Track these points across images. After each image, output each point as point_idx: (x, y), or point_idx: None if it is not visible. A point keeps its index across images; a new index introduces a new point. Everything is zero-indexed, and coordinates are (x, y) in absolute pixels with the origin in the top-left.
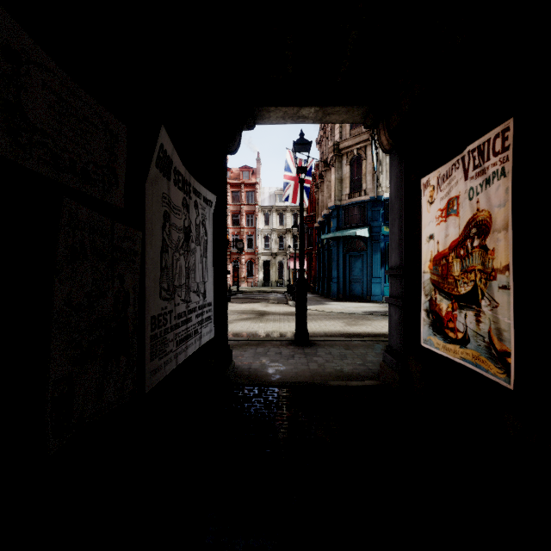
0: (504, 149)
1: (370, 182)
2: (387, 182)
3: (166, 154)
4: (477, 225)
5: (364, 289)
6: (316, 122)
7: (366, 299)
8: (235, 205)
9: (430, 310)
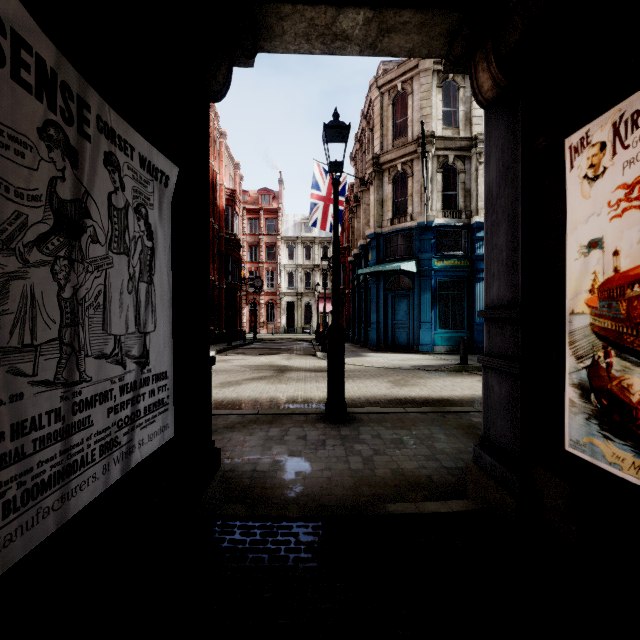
0: None
1: (418, 205)
2: (439, 205)
3: None
4: None
5: (410, 337)
6: (365, 52)
7: (412, 349)
8: (252, 235)
9: (590, 386)
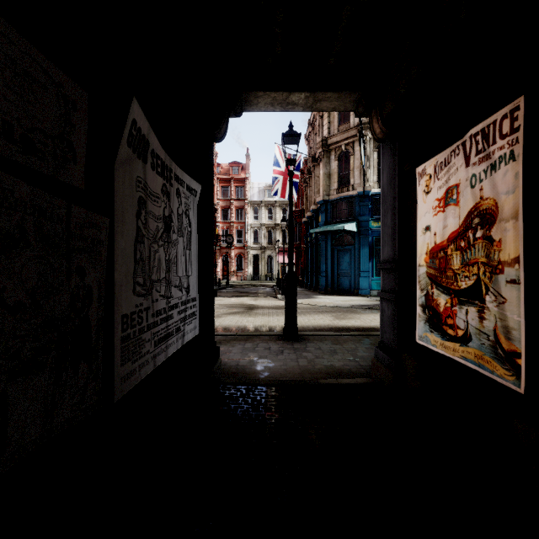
0: (514, 130)
1: (358, 178)
2: (375, 178)
3: (141, 133)
4: (480, 215)
5: (352, 283)
6: (306, 109)
7: (354, 292)
8: (225, 200)
9: (426, 305)
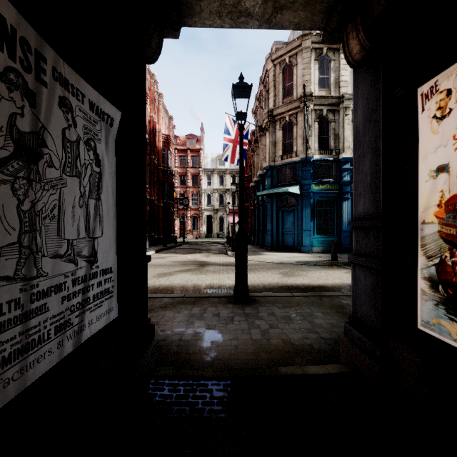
0: None
1: (301, 145)
2: (316, 145)
3: None
4: None
5: (295, 241)
6: (263, 26)
7: (297, 249)
8: (182, 167)
9: (438, 279)
